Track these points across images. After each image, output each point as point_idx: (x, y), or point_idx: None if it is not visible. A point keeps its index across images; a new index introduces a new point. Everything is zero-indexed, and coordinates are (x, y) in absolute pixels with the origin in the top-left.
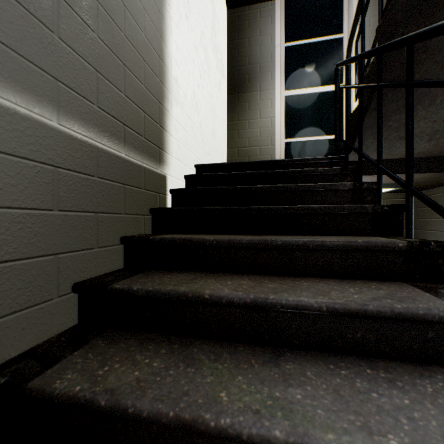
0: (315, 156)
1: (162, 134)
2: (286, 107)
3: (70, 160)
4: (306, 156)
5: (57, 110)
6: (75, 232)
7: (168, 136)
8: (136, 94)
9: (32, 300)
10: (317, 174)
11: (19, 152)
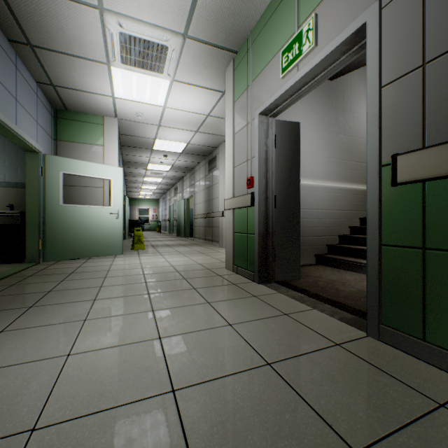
0: None
1: None
2: None
3: (358, 193)
4: None
5: (356, 184)
6: (359, 207)
7: None
8: None
9: (353, 218)
10: None
11: (352, 194)
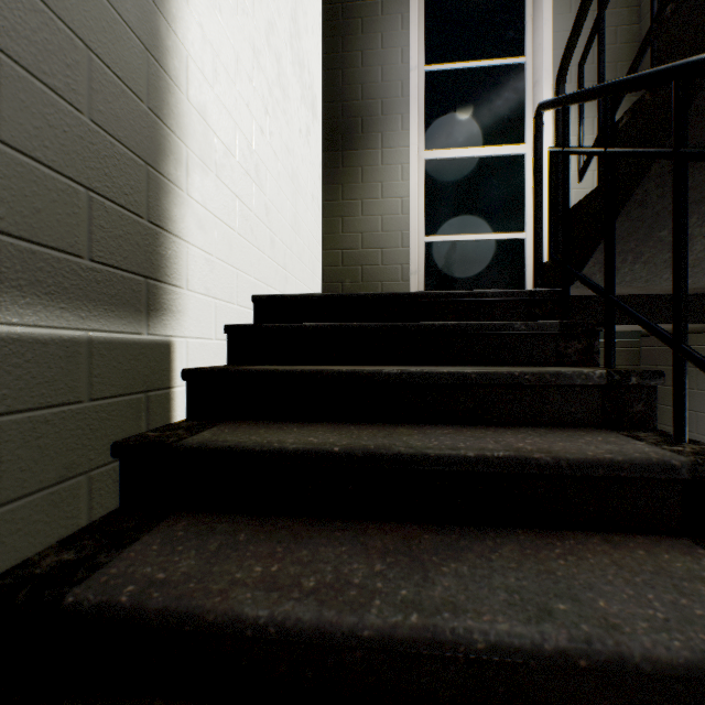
0: (478, 268)
1: (158, 241)
2: (429, 180)
3: None
4: (462, 268)
5: None
6: None
7: (179, 244)
8: (53, 139)
9: None
10: (511, 333)
11: None
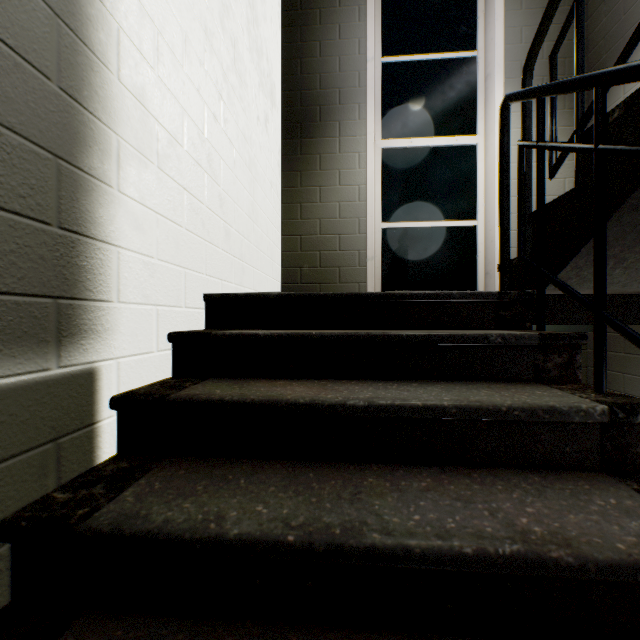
0: (432, 254)
1: (75, 250)
2: (384, 168)
3: None
4: (417, 253)
5: None
6: None
7: (106, 249)
8: None
9: None
10: (485, 345)
11: None
